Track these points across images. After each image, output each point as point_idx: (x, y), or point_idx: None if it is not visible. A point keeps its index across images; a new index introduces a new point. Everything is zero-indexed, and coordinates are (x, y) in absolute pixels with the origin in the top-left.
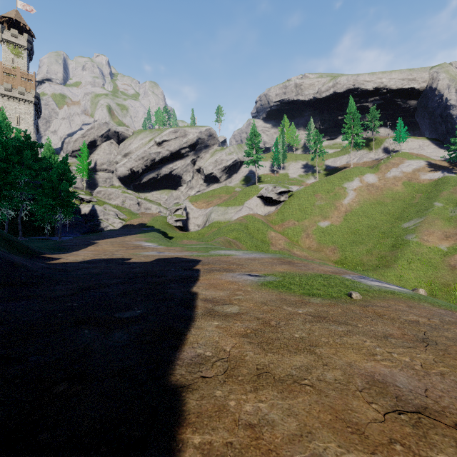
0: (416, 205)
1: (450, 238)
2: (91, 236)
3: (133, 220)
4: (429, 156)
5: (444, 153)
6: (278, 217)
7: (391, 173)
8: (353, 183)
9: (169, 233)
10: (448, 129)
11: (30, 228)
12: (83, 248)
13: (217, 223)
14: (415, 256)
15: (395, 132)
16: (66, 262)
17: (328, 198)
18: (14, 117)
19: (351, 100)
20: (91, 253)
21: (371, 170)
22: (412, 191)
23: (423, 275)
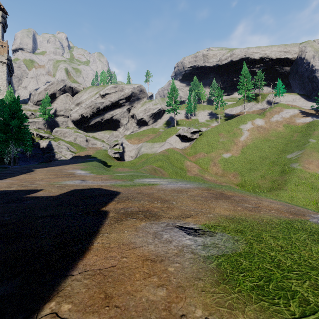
0: (295, 141)
1: None
2: (37, 165)
3: (81, 152)
4: (300, 106)
5: (311, 104)
6: (191, 150)
7: (274, 118)
8: (247, 125)
9: (108, 162)
10: (314, 87)
11: None
12: (13, 177)
13: (146, 155)
14: (300, 180)
15: (276, 89)
16: None
17: (228, 136)
18: None
19: (244, 65)
20: (9, 183)
21: (259, 116)
22: (290, 131)
23: (309, 196)
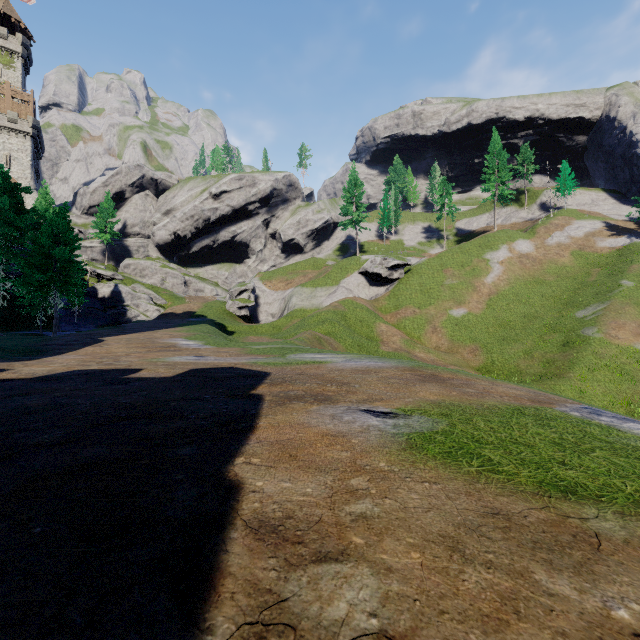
0: (594, 284)
1: None
2: (103, 330)
3: (176, 306)
4: (607, 215)
5: (628, 211)
6: (389, 302)
7: (554, 239)
8: (499, 253)
9: (229, 325)
10: (634, 176)
11: (17, 319)
12: (74, 350)
13: (300, 312)
14: (600, 361)
15: (558, 180)
16: (5, 378)
17: (462, 274)
18: (2, 156)
19: (495, 133)
20: (78, 359)
21: (524, 234)
22: (585, 265)
23: (615, 390)
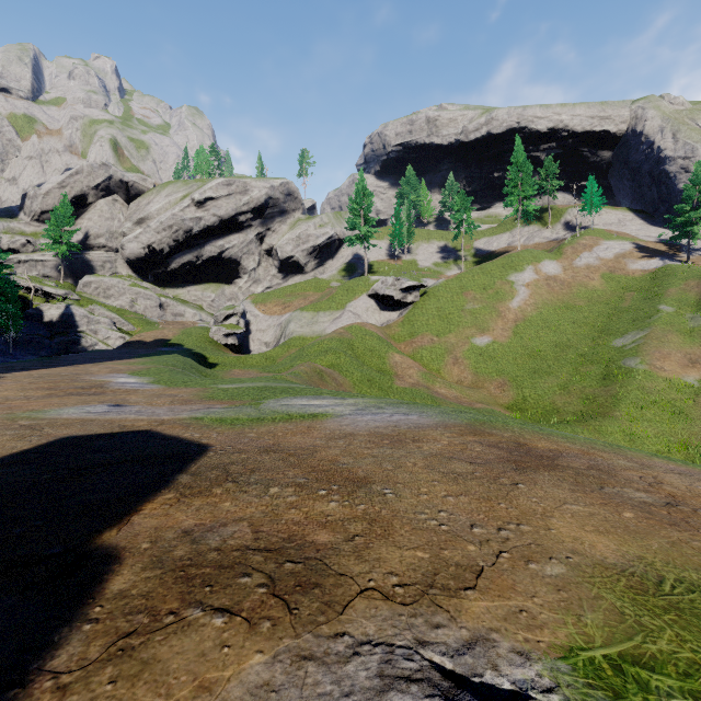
0: (629, 310)
1: (698, 365)
2: (21, 363)
3: (146, 333)
4: (636, 236)
5: (657, 232)
6: (403, 329)
7: (582, 260)
8: (525, 275)
9: (211, 356)
10: (662, 195)
11: None
12: None
13: (299, 340)
14: (647, 396)
15: (584, 197)
16: None
17: (485, 298)
18: None
19: (518, 142)
20: None
21: (551, 255)
22: (618, 288)
23: (669, 431)
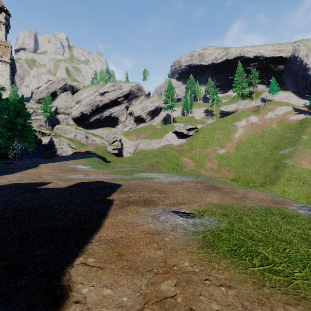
0: (288, 138)
1: None
2: (41, 160)
3: (81, 148)
4: (294, 104)
5: (304, 102)
6: (187, 146)
7: (268, 115)
8: (241, 122)
9: (107, 158)
10: (307, 85)
11: (0, 155)
12: (20, 171)
13: (143, 151)
14: (292, 175)
15: (270, 87)
16: None
17: (223, 133)
18: None
19: (239, 63)
20: (19, 177)
21: (254, 113)
22: (284, 128)
23: (301, 190)
